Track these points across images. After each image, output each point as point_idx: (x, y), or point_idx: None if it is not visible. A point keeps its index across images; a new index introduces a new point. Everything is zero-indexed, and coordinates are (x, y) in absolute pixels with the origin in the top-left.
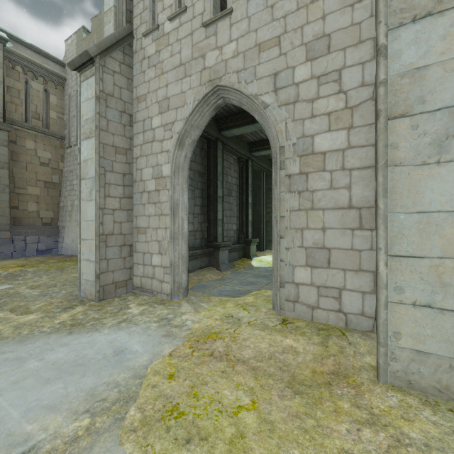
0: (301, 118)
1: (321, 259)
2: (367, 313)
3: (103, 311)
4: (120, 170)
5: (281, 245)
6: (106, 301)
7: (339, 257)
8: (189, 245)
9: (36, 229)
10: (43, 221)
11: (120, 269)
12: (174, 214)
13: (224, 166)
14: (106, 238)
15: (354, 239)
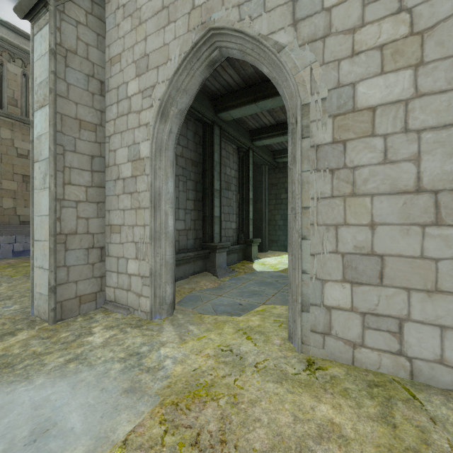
0: (334, 59)
1: (368, 272)
2: (450, 361)
3: (54, 339)
4: (87, 151)
5: (303, 249)
6: (65, 322)
7: (399, 268)
8: (180, 247)
9: (12, 228)
10: (21, 219)
11: (86, 279)
12: (154, 207)
13: (222, 155)
14: (65, 239)
15: (426, 241)
